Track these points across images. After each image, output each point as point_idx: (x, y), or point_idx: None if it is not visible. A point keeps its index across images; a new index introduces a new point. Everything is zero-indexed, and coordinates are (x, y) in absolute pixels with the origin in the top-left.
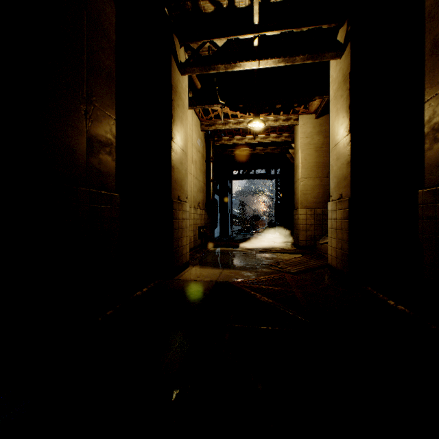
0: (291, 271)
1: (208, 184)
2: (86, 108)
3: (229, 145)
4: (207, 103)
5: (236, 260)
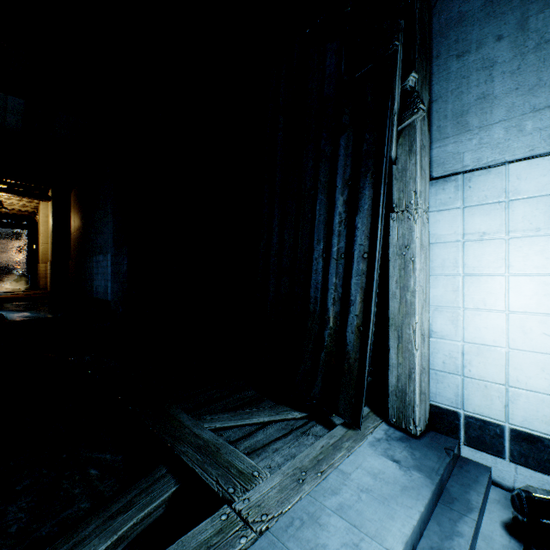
0: (25, 294)
1: None
2: None
3: None
4: None
5: None
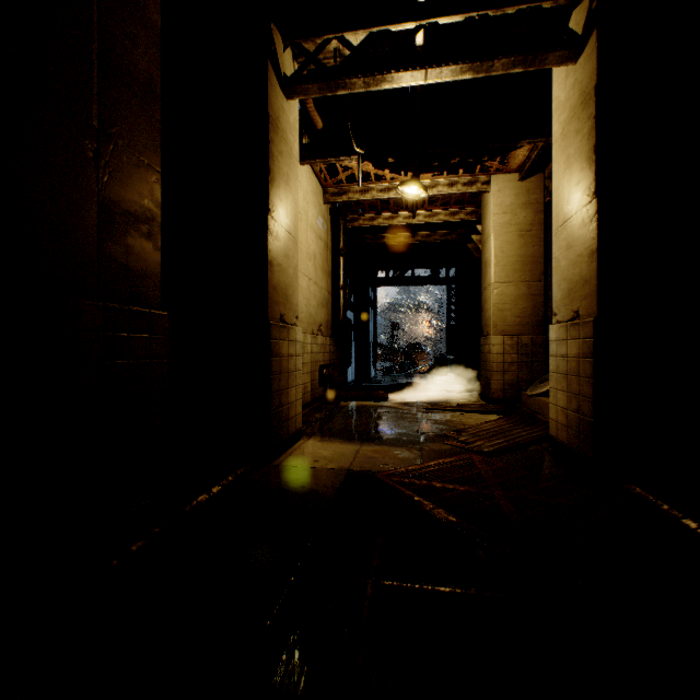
0: (484, 449)
1: (335, 293)
2: (96, 147)
3: (371, 229)
4: (334, 154)
5: (383, 427)
